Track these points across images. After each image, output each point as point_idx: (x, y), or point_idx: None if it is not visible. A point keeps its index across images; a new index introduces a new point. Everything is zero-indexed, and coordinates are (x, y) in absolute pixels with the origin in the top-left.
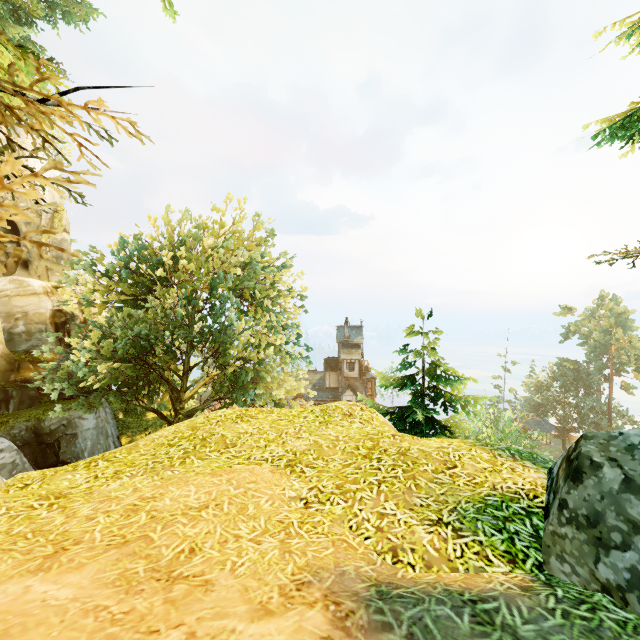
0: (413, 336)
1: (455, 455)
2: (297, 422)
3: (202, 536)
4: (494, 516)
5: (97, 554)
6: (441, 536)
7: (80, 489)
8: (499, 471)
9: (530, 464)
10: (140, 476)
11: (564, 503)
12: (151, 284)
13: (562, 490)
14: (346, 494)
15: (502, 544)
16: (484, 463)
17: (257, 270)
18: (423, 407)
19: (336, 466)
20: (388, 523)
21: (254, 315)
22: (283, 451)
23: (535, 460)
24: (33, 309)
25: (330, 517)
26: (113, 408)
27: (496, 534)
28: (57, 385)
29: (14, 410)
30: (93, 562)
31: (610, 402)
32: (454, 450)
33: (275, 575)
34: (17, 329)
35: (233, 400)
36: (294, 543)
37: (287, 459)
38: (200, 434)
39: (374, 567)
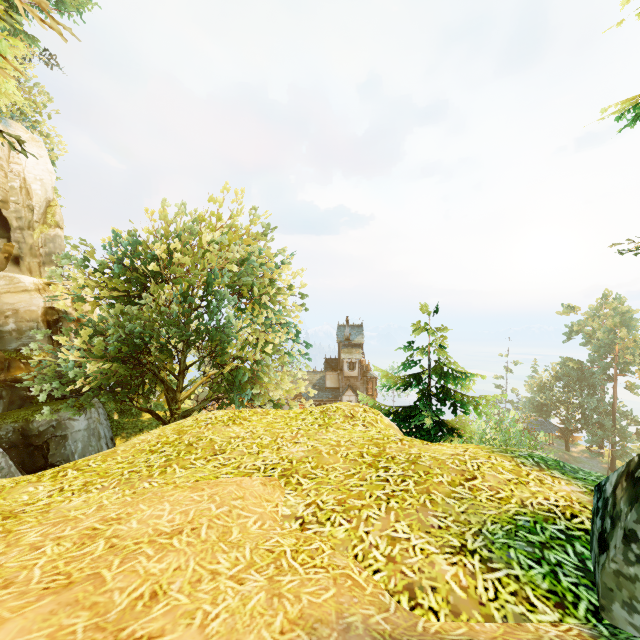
0: (418, 333)
1: (473, 464)
2: (294, 425)
3: (169, 574)
4: (528, 541)
5: (27, 603)
6: (467, 569)
7: (37, 506)
8: (526, 483)
9: (559, 474)
10: (112, 489)
11: (632, 535)
12: (145, 280)
13: (627, 517)
14: (349, 512)
15: (544, 580)
16: (507, 473)
17: (255, 266)
18: (429, 408)
19: (337, 477)
20: (401, 551)
21: (252, 313)
22: (278, 458)
23: (563, 469)
24: (24, 306)
25: (331, 542)
26: (108, 408)
27: (534, 566)
28: (45, 385)
29: (4, 411)
30: (17, 617)
31: (614, 402)
32: (471, 458)
33: (258, 634)
34: (7, 327)
35: (231, 400)
36: (285, 582)
37: (282, 468)
38: (186, 439)
39: (387, 615)
